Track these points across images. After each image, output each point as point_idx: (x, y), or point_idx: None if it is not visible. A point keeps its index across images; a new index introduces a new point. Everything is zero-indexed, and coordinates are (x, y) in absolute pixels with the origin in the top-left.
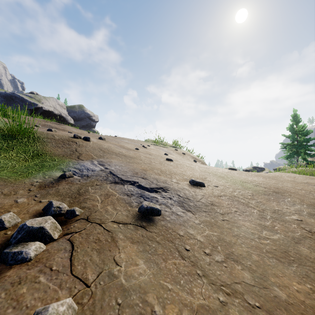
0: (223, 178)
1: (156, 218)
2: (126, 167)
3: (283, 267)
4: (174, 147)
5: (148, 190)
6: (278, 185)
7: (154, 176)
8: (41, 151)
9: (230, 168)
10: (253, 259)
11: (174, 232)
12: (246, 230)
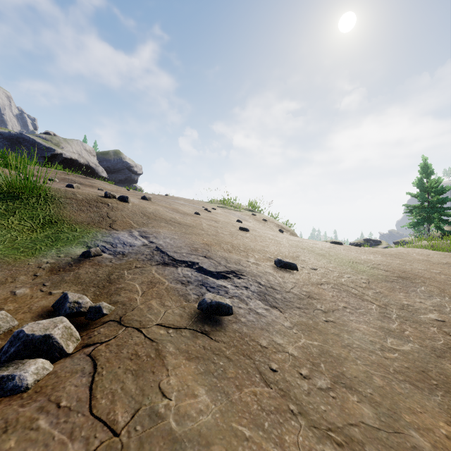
0: (323, 256)
1: (226, 319)
2: (181, 240)
3: (421, 397)
4: (251, 211)
5: (213, 276)
6: (406, 267)
7: (222, 254)
8: (55, 217)
9: (333, 242)
10: (375, 383)
11: (253, 341)
12: (362, 337)
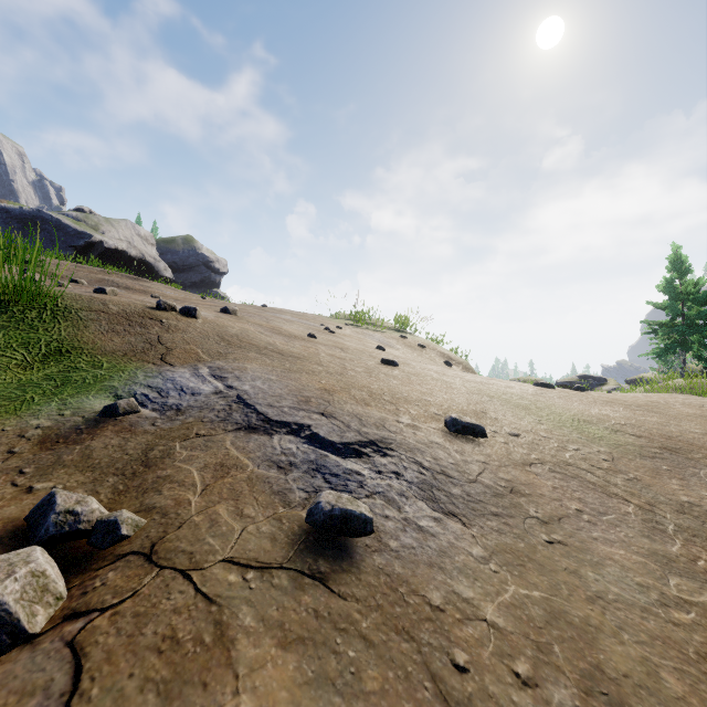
0: (527, 411)
1: (360, 545)
2: (282, 384)
3: None
4: (399, 332)
5: (336, 451)
6: (670, 430)
7: (353, 408)
8: (68, 344)
9: (539, 383)
10: (668, 690)
11: (416, 593)
12: (621, 576)
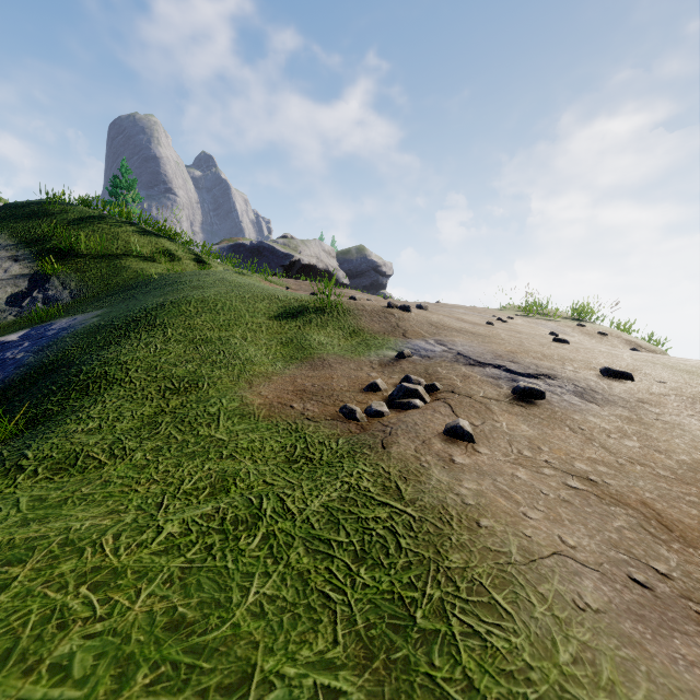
0: (688, 373)
1: (538, 402)
2: (481, 348)
3: None
4: (575, 321)
5: (522, 376)
6: None
7: (531, 361)
8: (356, 328)
9: None
10: (694, 457)
11: (565, 415)
12: (699, 435)
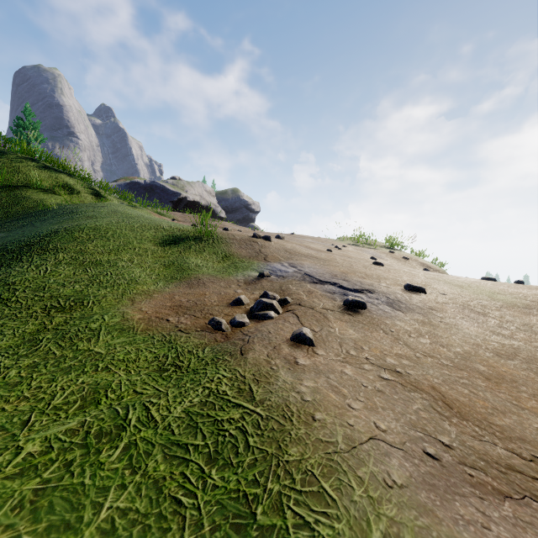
0: (460, 287)
1: (362, 311)
2: (322, 270)
3: (499, 359)
4: (388, 249)
5: (351, 291)
6: None
7: (357, 279)
8: (228, 253)
9: (484, 277)
10: (464, 349)
11: (380, 321)
12: (468, 332)
